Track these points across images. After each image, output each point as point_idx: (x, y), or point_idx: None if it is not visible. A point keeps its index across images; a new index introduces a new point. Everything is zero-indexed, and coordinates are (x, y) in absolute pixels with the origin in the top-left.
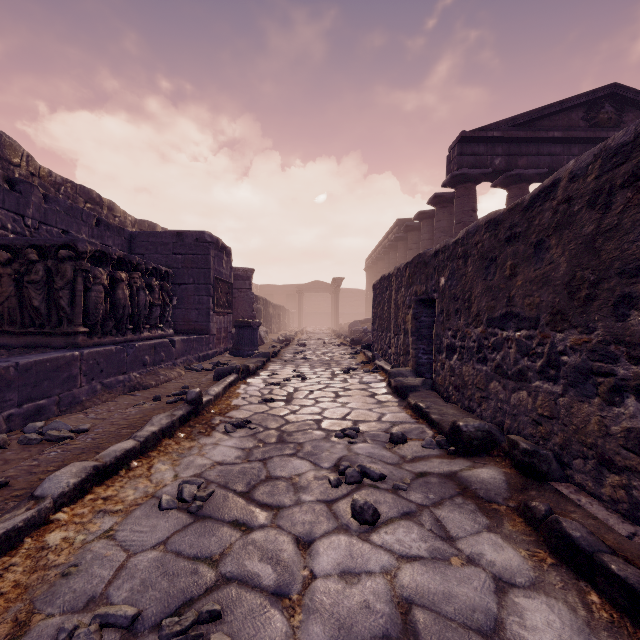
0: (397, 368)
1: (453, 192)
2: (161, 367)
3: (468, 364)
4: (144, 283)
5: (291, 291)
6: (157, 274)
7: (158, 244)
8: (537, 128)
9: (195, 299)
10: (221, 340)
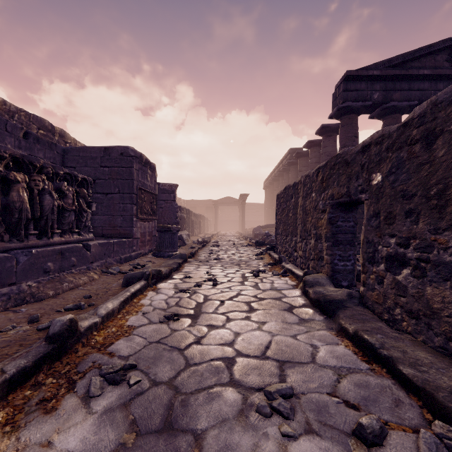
0: (312, 275)
1: (337, 123)
2: (71, 272)
3: (440, 285)
4: (52, 187)
5: (209, 204)
6: (72, 180)
7: (87, 158)
8: (409, 68)
9: (120, 207)
10: (146, 243)
